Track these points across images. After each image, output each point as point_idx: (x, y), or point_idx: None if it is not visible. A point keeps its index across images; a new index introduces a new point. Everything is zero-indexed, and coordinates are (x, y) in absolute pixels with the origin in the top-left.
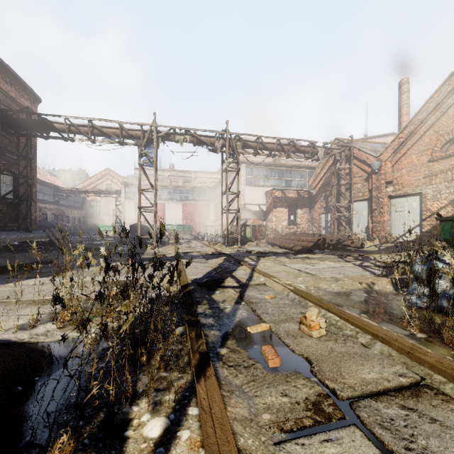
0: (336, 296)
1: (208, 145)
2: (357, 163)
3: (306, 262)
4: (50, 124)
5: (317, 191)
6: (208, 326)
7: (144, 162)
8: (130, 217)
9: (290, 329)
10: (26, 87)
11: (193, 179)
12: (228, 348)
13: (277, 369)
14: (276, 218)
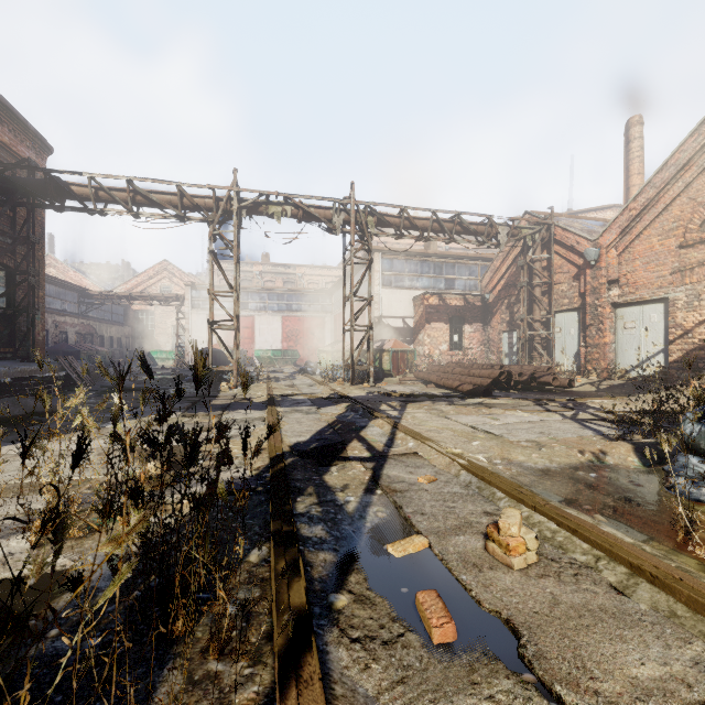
0: (542, 476)
1: (321, 221)
2: (560, 251)
3: (482, 413)
4: (64, 187)
5: (496, 295)
6: (315, 543)
7: (218, 248)
8: (199, 337)
9: (468, 549)
10: (27, 128)
11: (299, 278)
12: (351, 593)
13: (450, 648)
14: (430, 340)
